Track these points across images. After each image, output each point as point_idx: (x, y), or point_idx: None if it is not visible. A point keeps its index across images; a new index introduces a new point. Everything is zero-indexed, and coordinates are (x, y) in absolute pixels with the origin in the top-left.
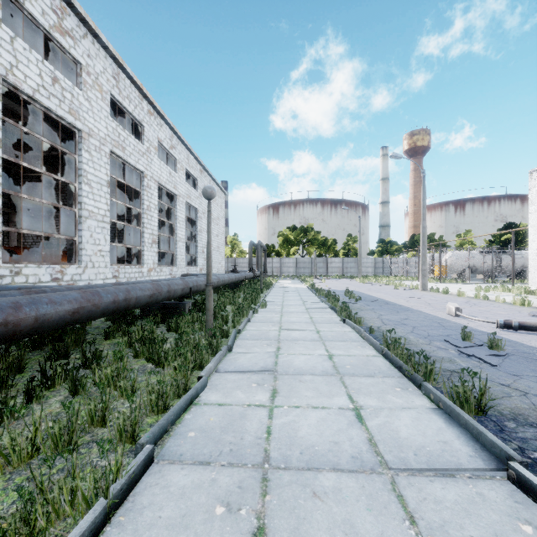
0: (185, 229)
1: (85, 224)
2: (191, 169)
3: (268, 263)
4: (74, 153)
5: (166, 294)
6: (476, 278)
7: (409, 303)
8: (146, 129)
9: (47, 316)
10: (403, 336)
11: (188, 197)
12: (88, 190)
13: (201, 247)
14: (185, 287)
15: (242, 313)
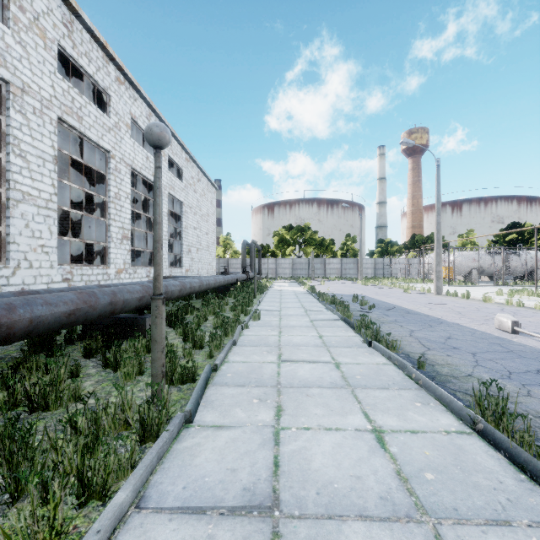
0: (166, 224)
1: (15, 209)
2: (175, 157)
3: (263, 264)
4: None
5: (107, 308)
6: (480, 280)
7: (435, 311)
8: (113, 100)
9: None
10: (471, 373)
11: (171, 188)
12: (21, 164)
13: (188, 246)
14: (144, 295)
15: (226, 330)
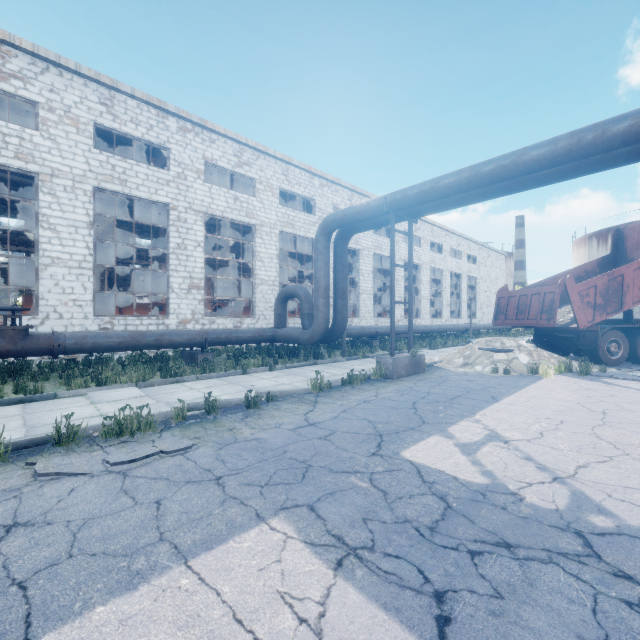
0: (466, 294)
1: (422, 302)
2: (471, 252)
3: None
4: (418, 274)
5: (457, 329)
6: None
7: None
8: (444, 245)
9: (434, 329)
10: None
11: (469, 272)
12: (423, 287)
13: (480, 304)
14: (464, 327)
15: None
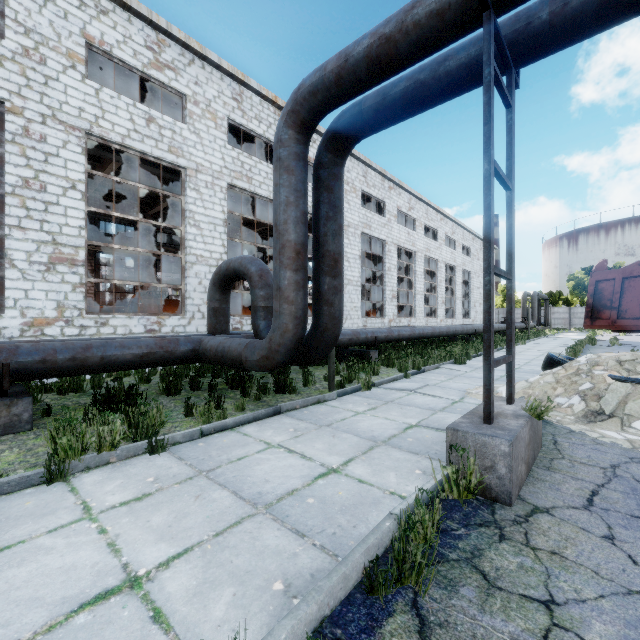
0: (461, 290)
1: (416, 297)
2: (465, 242)
3: (552, 314)
4: (412, 263)
5: (466, 331)
6: None
7: None
8: (439, 231)
9: (443, 332)
10: None
11: (463, 265)
12: (417, 280)
13: (473, 302)
14: (472, 329)
15: None
